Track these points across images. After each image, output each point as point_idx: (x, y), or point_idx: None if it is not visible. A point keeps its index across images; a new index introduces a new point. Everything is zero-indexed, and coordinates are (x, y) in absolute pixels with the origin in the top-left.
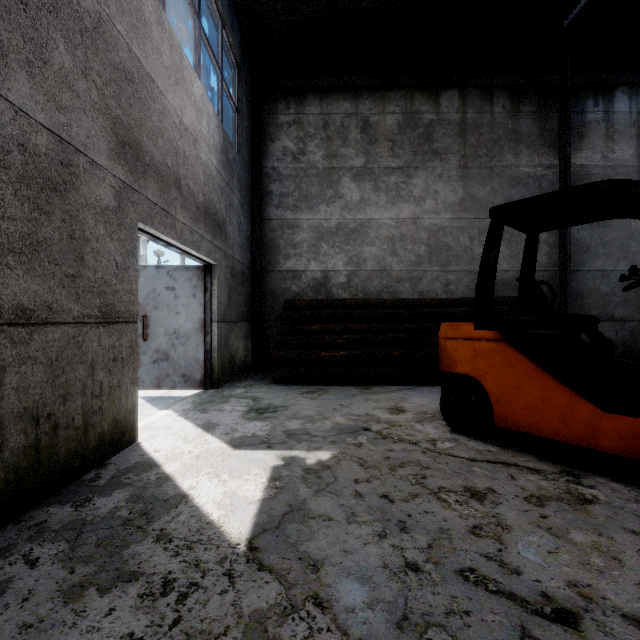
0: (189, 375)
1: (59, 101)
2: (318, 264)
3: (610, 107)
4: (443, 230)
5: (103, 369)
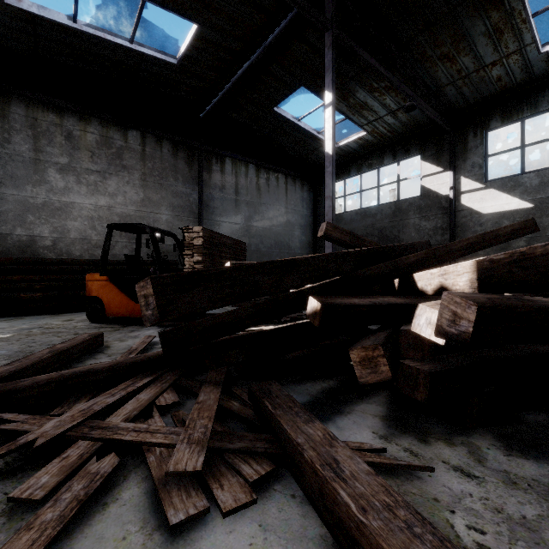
0: None
1: None
2: (24, 230)
3: (223, 166)
4: (130, 217)
5: None
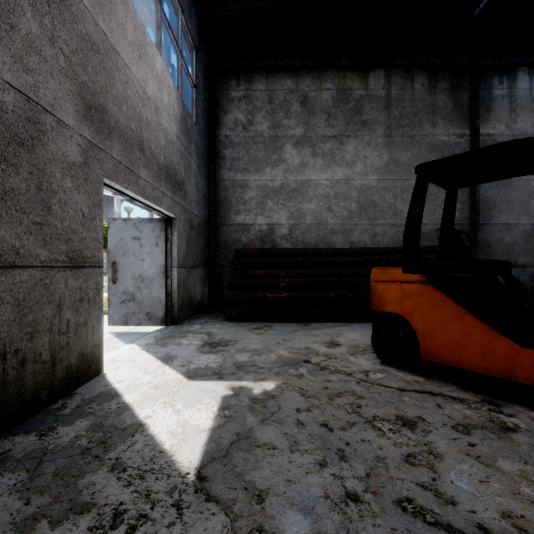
0: (152, 313)
1: (26, 63)
2: (264, 218)
3: (513, 85)
4: (371, 189)
5: (70, 308)
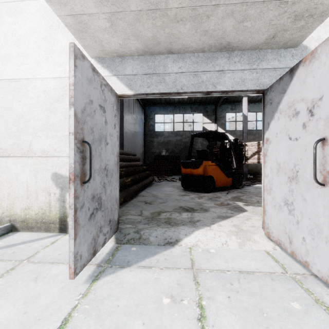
0: (112, 218)
1: None
2: None
3: None
4: None
5: None
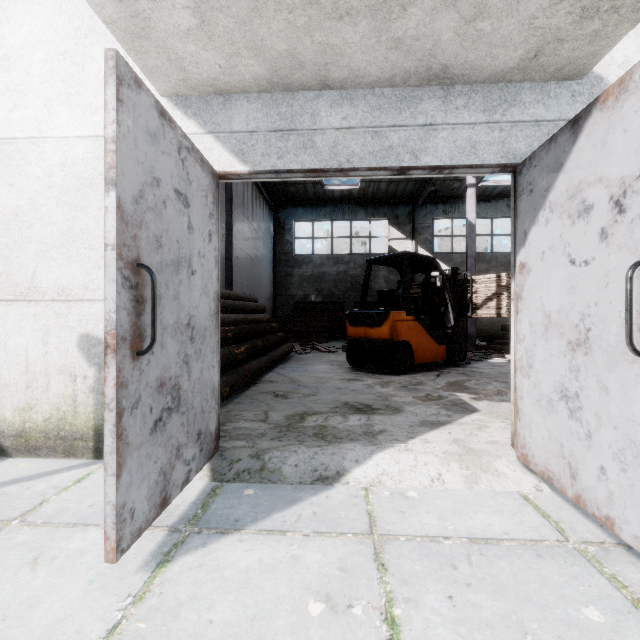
0: (205, 429)
1: None
2: None
3: None
4: None
5: None
